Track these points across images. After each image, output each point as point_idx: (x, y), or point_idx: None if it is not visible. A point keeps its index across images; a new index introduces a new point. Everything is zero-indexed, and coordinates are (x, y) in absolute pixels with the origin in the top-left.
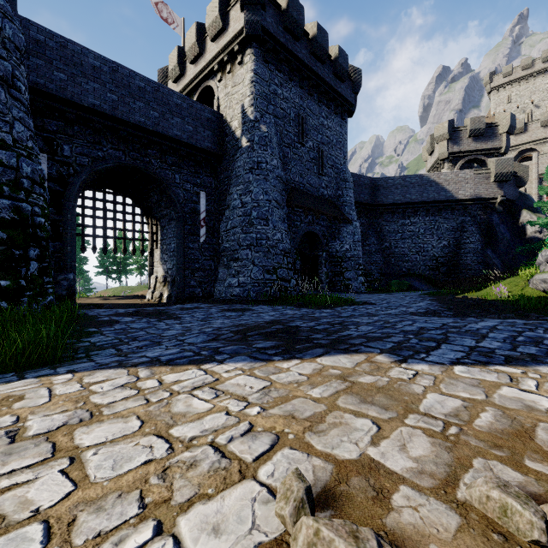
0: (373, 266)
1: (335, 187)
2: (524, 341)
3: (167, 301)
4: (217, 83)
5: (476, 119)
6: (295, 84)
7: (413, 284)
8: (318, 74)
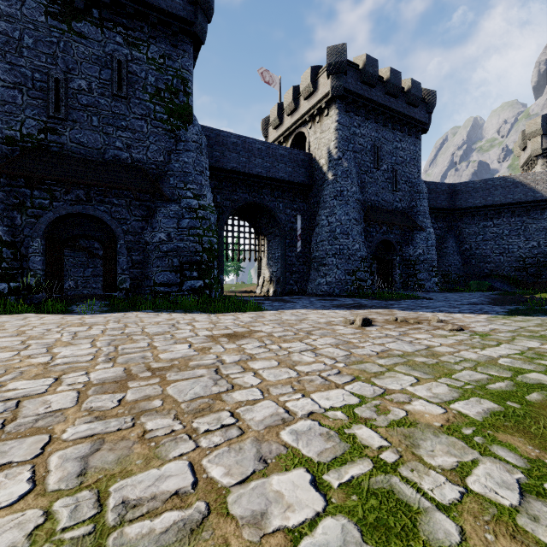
0: (451, 268)
1: (408, 199)
2: (474, 309)
3: (274, 295)
4: (308, 130)
5: None
6: (371, 121)
7: (495, 285)
8: (392, 108)
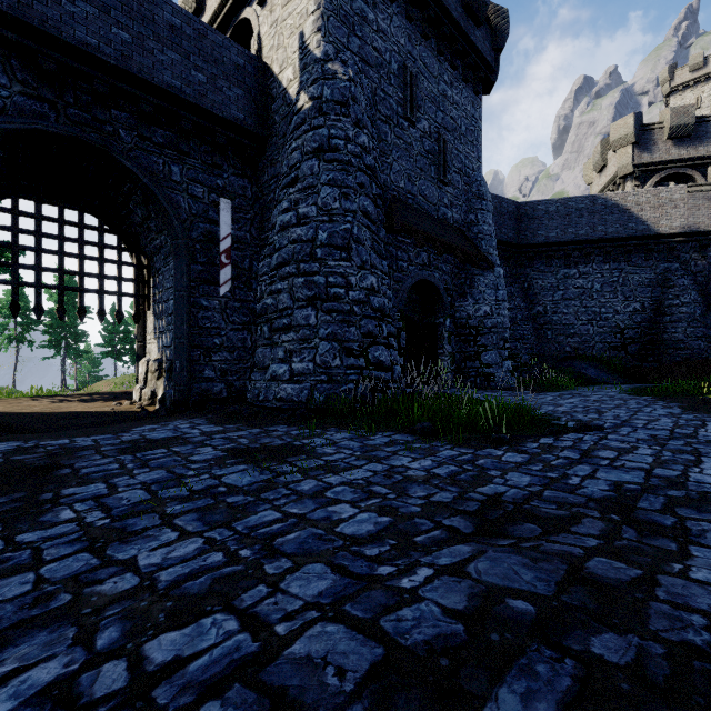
0: (520, 343)
1: (464, 206)
2: None
3: (156, 409)
4: (258, 9)
5: (680, 109)
6: (399, 10)
7: (587, 373)
8: None
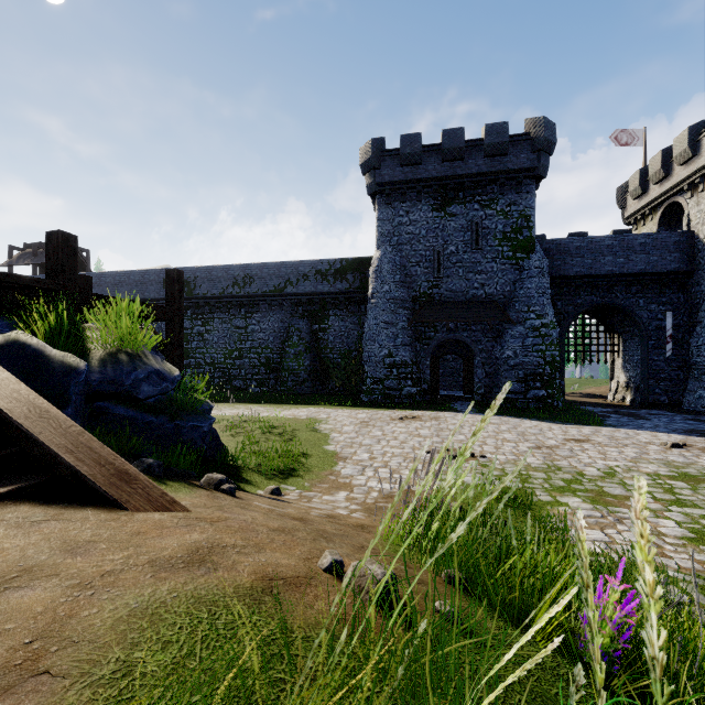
0: None
1: None
2: None
3: (630, 405)
4: (687, 200)
5: None
6: None
7: None
8: None
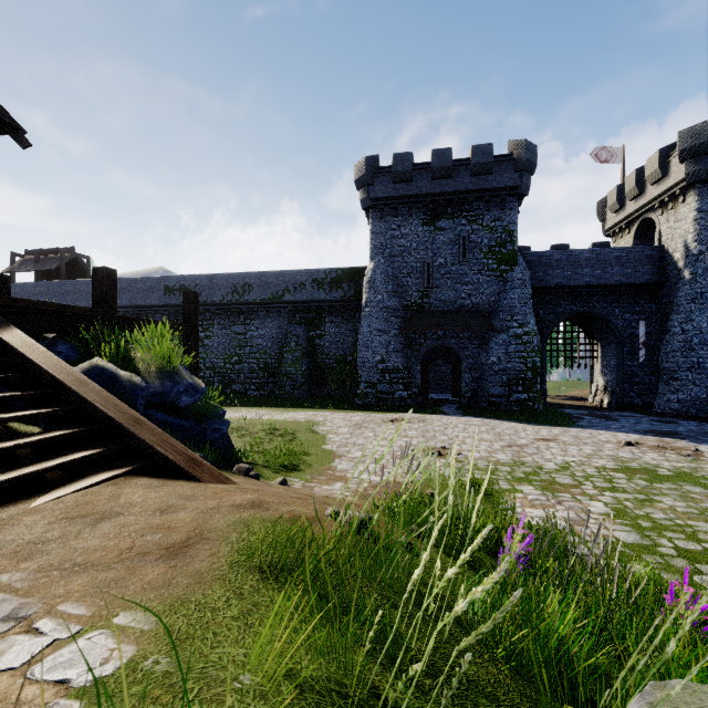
0: None
1: None
2: None
3: (607, 407)
4: (658, 216)
5: None
6: None
7: None
8: None
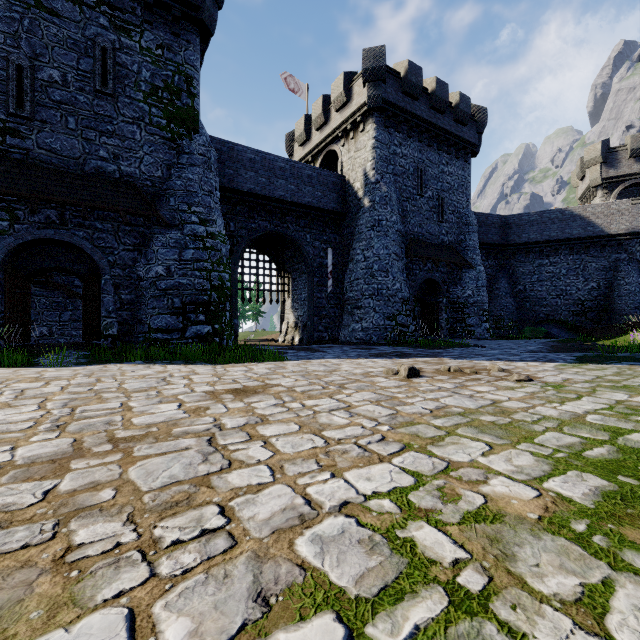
0: (503, 312)
1: (456, 232)
2: (537, 357)
3: (299, 344)
4: (341, 147)
5: (639, 136)
6: (414, 139)
7: (552, 331)
8: (438, 125)
